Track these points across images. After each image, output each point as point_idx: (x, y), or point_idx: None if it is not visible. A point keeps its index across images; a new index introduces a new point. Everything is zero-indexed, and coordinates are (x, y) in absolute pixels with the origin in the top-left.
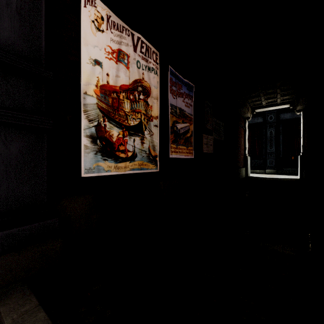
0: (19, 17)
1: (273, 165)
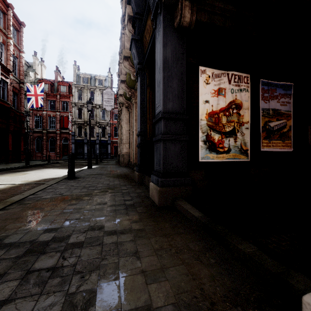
0: (178, 98)
1: None
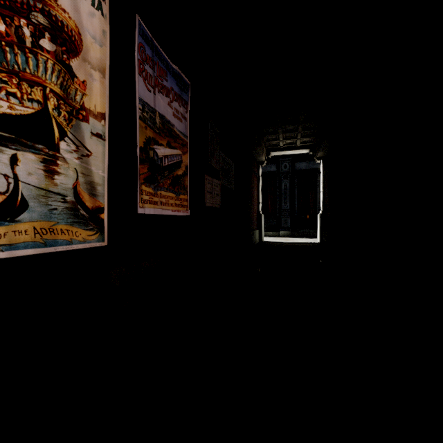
0: None
1: (288, 225)
